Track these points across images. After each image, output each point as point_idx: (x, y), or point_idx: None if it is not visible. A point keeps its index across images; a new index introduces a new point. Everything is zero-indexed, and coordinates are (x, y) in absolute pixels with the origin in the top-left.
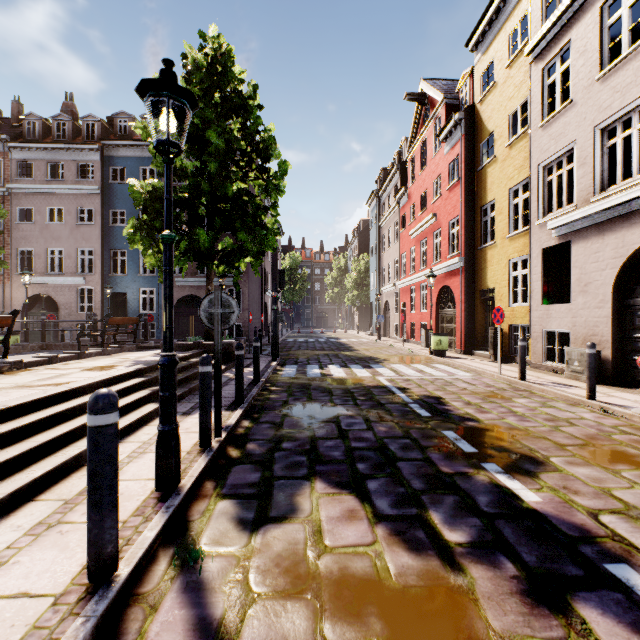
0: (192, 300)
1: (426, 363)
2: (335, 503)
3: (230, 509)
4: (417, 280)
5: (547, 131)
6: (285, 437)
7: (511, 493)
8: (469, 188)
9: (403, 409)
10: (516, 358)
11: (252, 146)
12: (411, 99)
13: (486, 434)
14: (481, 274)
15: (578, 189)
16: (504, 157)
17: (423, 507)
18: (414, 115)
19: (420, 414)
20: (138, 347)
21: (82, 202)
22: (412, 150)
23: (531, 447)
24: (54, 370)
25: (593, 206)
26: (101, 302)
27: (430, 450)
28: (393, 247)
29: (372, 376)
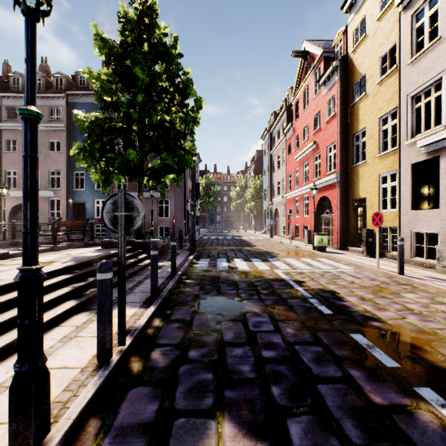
0: None
1: (312, 257)
2: None
3: None
4: (300, 193)
5: (416, 66)
6: (193, 341)
7: None
8: (344, 120)
9: (304, 305)
10: (385, 253)
11: (174, 86)
12: (296, 56)
13: (397, 339)
14: (354, 187)
15: None
16: (374, 93)
17: None
18: (298, 68)
19: (322, 311)
20: (85, 244)
21: (52, 136)
22: (296, 95)
23: None
24: None
25: None
26: (66, 210)
27: (347, 364)
28: (281, 169)
29: (270, 269)
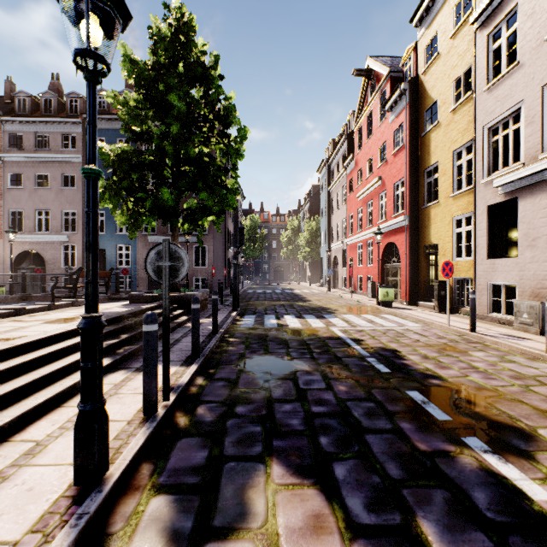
0: None
1: (375, 313)
2: (296, 502)
3: (164, 512)
4: (364, 237)
5: (492, 94)
6: (239, 399)
7: (512, 486)
8: (413, 152)
9: (361, 364)
10: (460, 309)
11: (214, 113)
12: (358, 74)
13: (455, 396)
14: (425, 231)
15: (526, 147)
16: (448, 122)
17: (408, 510)
18: (361, 89)
19: (379, 370)
20: (109, 298)
21: (66, 169)
22: (359, 121)
23: (510, 414)
24: (16, 322)
25: (543, 162)
26: (83, 257)
27: (399, 417)
28: (341, 209)
29: (326, 327)
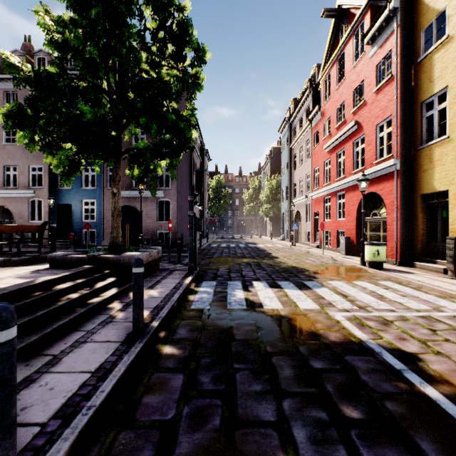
0: (128, 210)
1: (369, 279)
2: None
3: None
4: (333, 190)
5: None
6: None
7: None
8: (406, 83)
9: None
10: None
11: (165, 30)
12: (328, 15)
13: None
14: (423, 176)
15: None
16: None
17: None
18: (329, 34)
19: None
20: (35, 259)
21: None
22: (327, 69)
23: None
24: None
25: None
26: (49, 212)
27: None
28: (305, 163)
29: (321, 309)
